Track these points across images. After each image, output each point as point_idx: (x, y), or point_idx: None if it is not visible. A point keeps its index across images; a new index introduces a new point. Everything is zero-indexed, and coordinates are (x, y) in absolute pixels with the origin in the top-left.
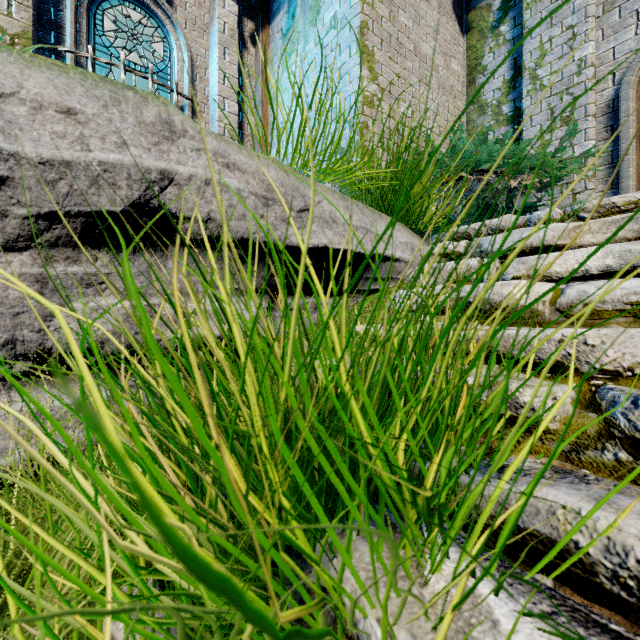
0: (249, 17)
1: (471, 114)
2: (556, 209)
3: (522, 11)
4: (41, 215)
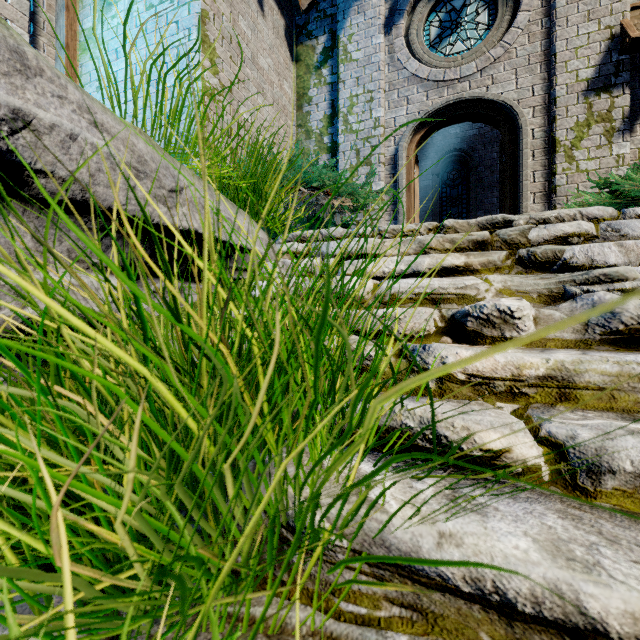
0: None
1: (300, 135)
2: (369, 228)
3: (338, 64)
4: None
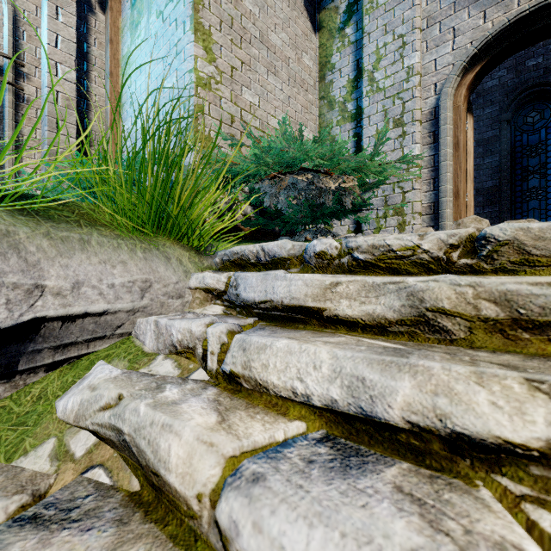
0: None
1: (322, 108)
2: (332, 241)
3: (362, 16)
4: None
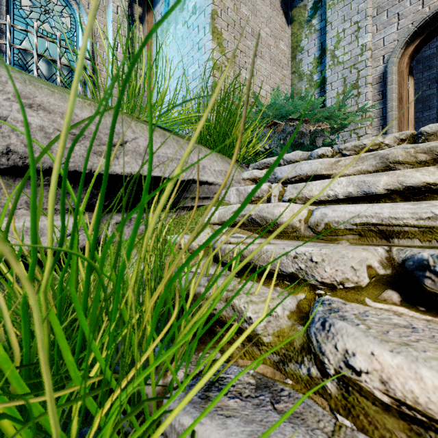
0: (138, 3)
1: (293, 80)
2: (328, 148)
3: (326, 10)
4: None
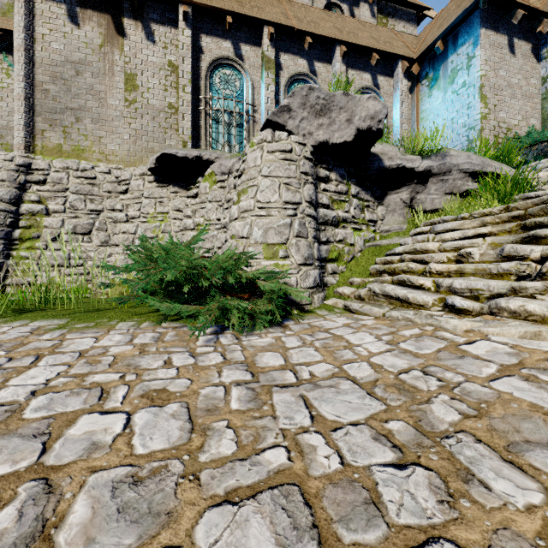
0: (408, 81)
1: (544, 104)
2: None
3: None
4: (456, 170)
